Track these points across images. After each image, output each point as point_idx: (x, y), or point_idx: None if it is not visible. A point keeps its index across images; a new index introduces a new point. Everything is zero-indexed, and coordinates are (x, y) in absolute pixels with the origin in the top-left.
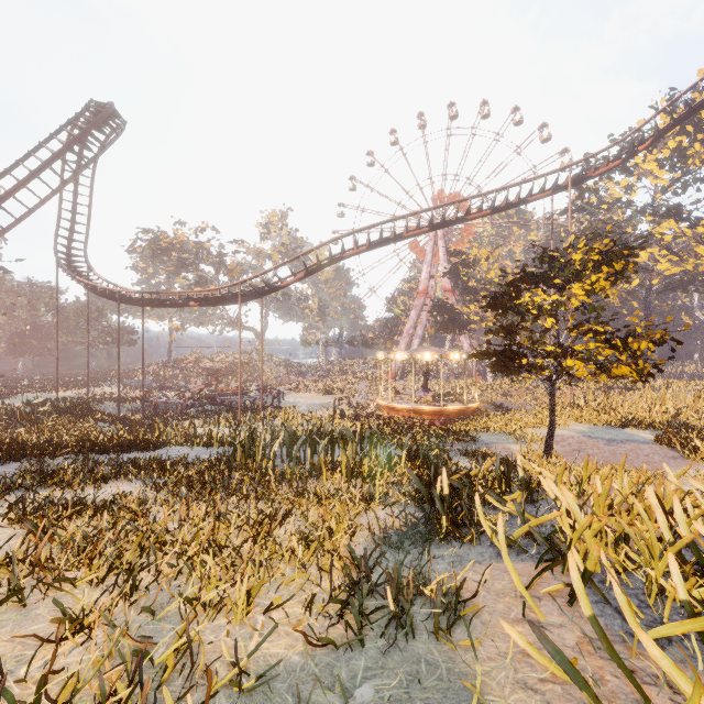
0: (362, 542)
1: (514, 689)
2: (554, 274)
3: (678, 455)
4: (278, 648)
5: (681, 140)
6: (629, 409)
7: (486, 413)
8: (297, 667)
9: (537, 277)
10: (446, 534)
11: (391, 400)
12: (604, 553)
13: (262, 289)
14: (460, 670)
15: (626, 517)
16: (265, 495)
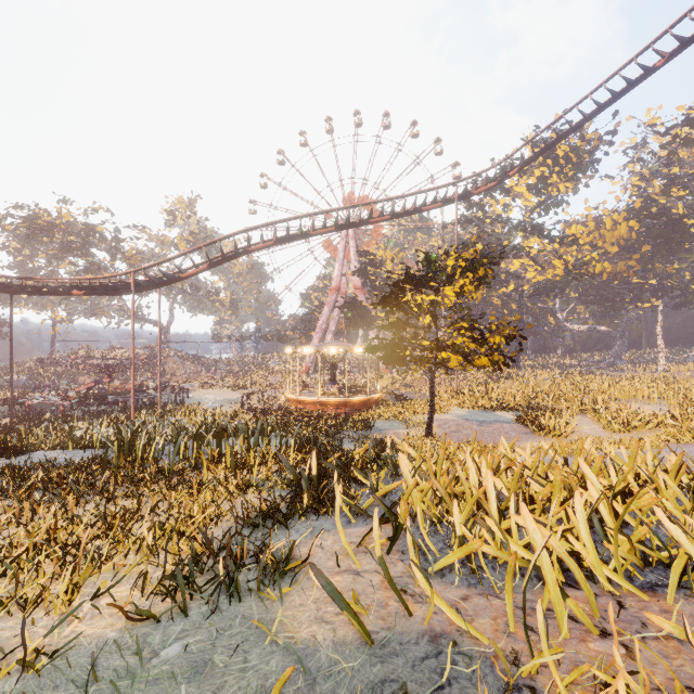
0: (225, 526)
1: (311, 624)
2: (432, 277)
3: (529, 431)
4: (96, 629)
5: (544, 170)
6: (500, 395)
7: (388, 402)
8: (110, 641)
9: (417, 279)
10: (305, 509)
11: (298, 394)
12: (419, 509)
13: (160, 280)
14: (270, 618)
15: (447, 479)
16: (133, 491)
